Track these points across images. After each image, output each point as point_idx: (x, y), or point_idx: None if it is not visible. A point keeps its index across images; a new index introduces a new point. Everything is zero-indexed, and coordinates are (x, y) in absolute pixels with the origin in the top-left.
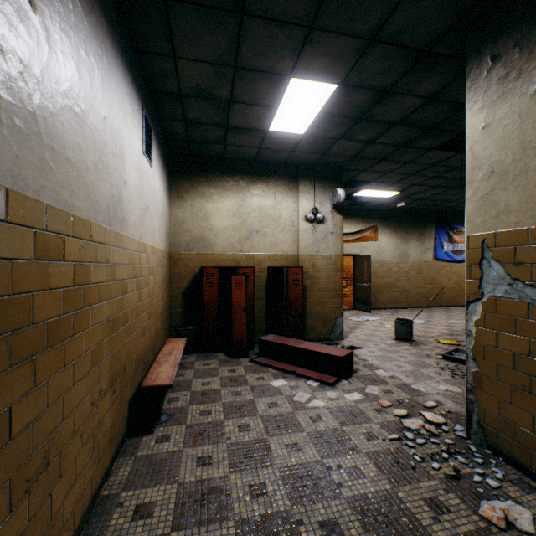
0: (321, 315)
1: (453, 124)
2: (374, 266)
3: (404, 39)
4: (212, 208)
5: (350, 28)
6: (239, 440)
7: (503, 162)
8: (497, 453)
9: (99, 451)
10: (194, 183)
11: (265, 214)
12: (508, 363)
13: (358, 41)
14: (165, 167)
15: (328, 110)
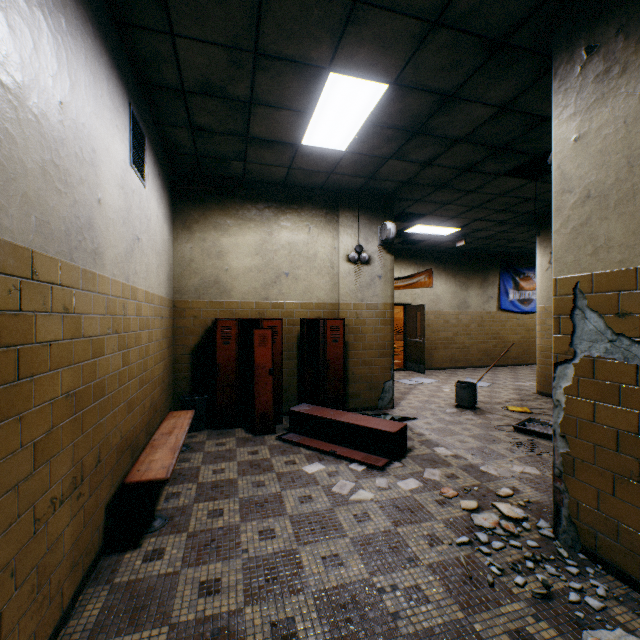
0: (366, 378)
1: (528, 143)
2: (429, 318)
3: (476, 24)
4: (229, 243)
5: (407, 4)
6: (259, 554)
7: (603, 184)
8: (594, 559)
9: (50, 588)
10: (206, 212)
11: (297, 253)
12: (610, 442)
13: (417, 23)
14: (166, 189)
15: (377, 120)
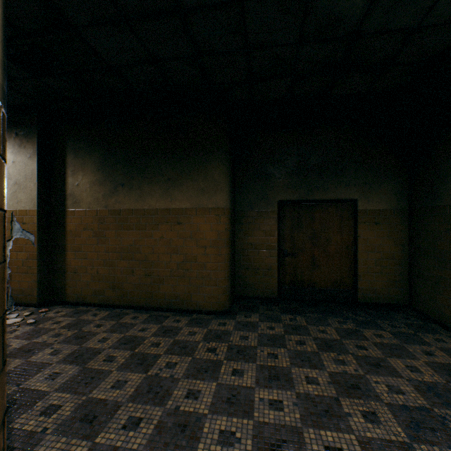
0: None
1: None
2: None
3: None
4: None
5: None
6: None
7: (20, 181)
8: (18, 304)
9: None
10: None
11: None
12: (22, 264)
13: None
14: None
15: None
